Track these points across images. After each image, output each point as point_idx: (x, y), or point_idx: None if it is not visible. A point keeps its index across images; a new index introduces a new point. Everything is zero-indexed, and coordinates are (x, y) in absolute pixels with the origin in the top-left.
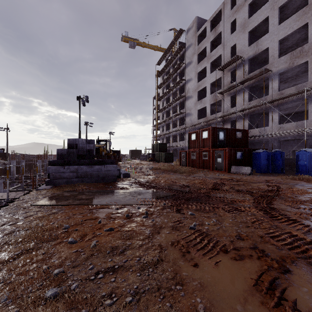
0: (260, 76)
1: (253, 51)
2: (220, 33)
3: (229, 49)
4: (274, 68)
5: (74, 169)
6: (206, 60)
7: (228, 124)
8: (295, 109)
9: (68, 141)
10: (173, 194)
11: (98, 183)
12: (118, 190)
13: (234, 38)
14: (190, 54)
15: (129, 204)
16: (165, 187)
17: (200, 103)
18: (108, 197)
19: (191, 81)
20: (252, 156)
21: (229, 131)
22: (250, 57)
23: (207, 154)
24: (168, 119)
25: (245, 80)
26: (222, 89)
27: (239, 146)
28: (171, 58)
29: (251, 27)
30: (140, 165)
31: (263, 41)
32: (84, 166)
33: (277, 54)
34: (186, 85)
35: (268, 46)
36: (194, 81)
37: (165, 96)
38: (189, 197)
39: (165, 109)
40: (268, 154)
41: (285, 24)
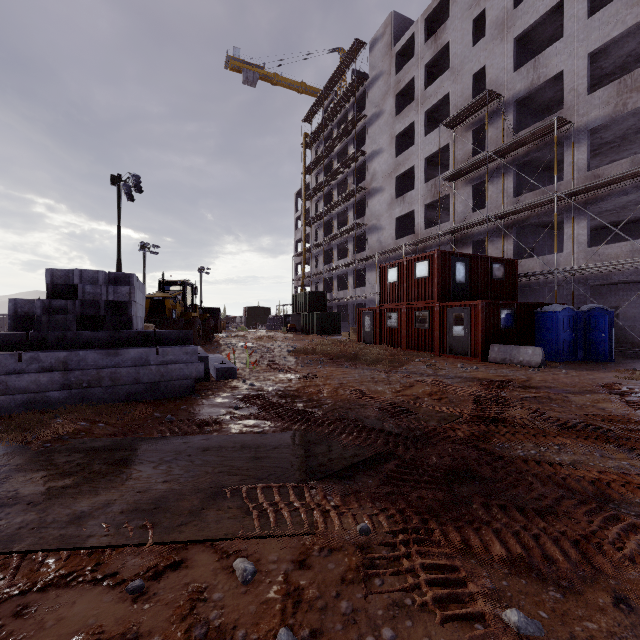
0: (543, 137)
1: (525, 82)
2: (446, 46)
3: (468, 81)
4: (578, 117)
5: (55, 361)
6: (416, 106)
7: (466, 248)
8: (616, 216)
9: (51, 275)
10: (377, 452)
11: (133, 402)
12: (187, 436)
13: (480, 55)
14: (379, 96)
15: (206, 538)
16: (340, 416)
17: (400, 203)
18: (134, 484)
19: (380, 154)
20: (534, 320)
21: (478, 262)
22: (518, 96)
23: (427, 317)
24: (330, 239)
25: (510, 146)
26: (453, 169)
27: (498, 297)
28: (335, 106)
29: (521, 27)
30: (267, 341)
31: (549, 56)
32: (90, 352)
33: (585, 85)
34: (369, 164)
35: (563, 68)
36: (388, 154)
37: (321, 189)
38: (437, 466)
39: (323, 218)
40: (574, 317)
41: (605, 14)
